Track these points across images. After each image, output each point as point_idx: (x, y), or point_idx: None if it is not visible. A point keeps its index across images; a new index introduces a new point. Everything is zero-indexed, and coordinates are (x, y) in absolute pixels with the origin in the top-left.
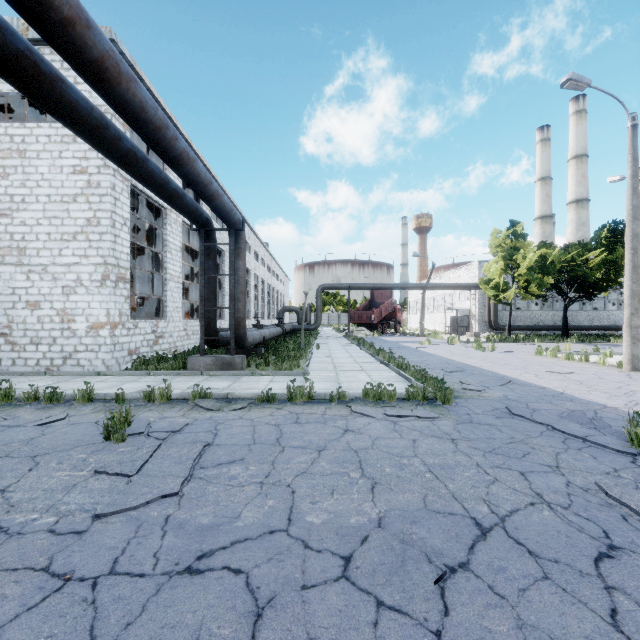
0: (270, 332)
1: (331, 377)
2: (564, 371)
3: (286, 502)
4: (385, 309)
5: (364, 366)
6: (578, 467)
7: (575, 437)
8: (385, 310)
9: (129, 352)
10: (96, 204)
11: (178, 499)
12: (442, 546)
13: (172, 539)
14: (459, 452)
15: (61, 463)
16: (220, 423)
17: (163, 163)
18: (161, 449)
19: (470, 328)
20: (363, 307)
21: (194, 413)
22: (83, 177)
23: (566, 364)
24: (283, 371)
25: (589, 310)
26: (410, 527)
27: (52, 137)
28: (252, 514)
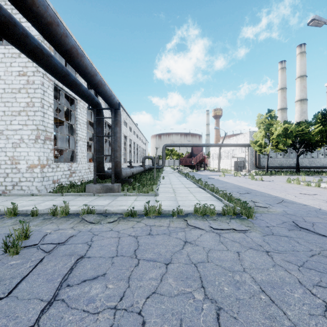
0: (136, 170)
1: (172, 197)
2: (311, 193)
3: None
4: (199, 157)
5: (190, 190)
6: None
7: None
8: (199, 158)
9: (53, 181)
10: (32, 94)
11: None
12: None
13: None
14: (278, 266)
15: None
16: (96, 235)
17: (75, 73)
18: (41, 263)
19: (245, 167)
20: (187, 156)
21: (80, 225)
22: (24, 78)
23: (308, 188)
24: (143, 193)
25: (309, 158)
26: None
27: (6, 54)
28: None
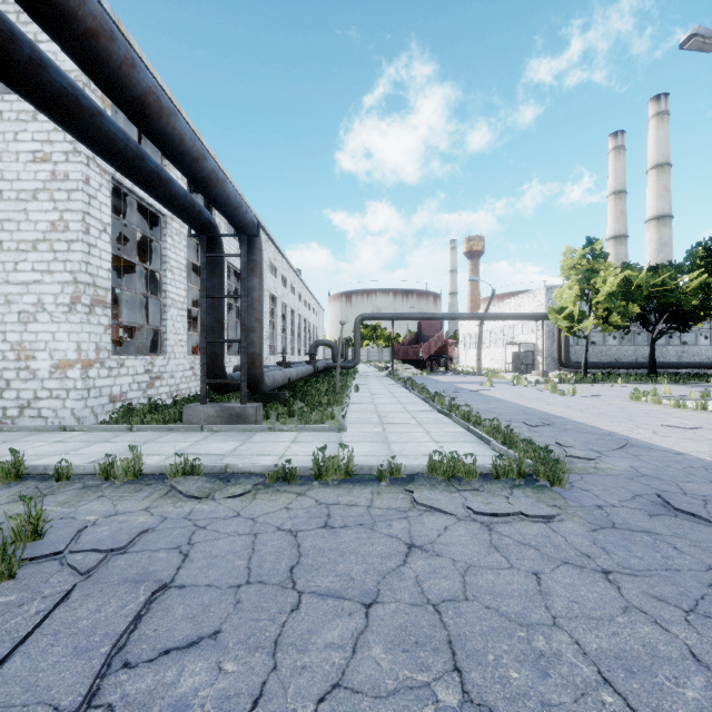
0: (298, 371)
1: (376, 434)
2: (688, 425)
3: None
4: (435, 343)
5: (418, 417)
6: None
7: None
8: (435, 345)
9: (111, 398)
10: (63, 202)
11: None
12: None
13: None
14: (635, 612)
15: None
16: (200, 527)
17: (161, 158)
18: (66, 603)
19: (536, 366)
20: (409, 341)
21: (166, 504)
22: (46, 167)
23: (680, 414)
24: (311, 426)
25: (677, 344)
26: None
27: (5, 113)
28: None
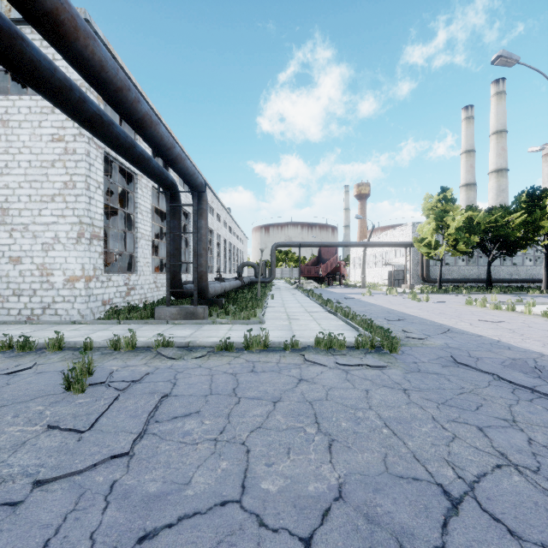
0: (230, 284)
1: (285, 326)
2: (495, 320)
3: (240, 464)
4: (331, 264)
5: (314, 315)
6: (535, 421)
7: (523, 387)
8: (331, 265)
9: (103, 303)
10: (72, 169)
11: (128, 460)
12: (411, 523)
13: (114, 513)
14: (413, 404)
15: (17, 416)
16: (179, 372)
17: (135, 134)
18: (118, 401)
19: (405, 281)
20: (312, 263)
21: (156, 361)
22: (60, 144)
23: (495, 313)
24: (241, 320)
25: (509, 265)
26: (373, 497)
27: (32, 108)
28: (204, 479)
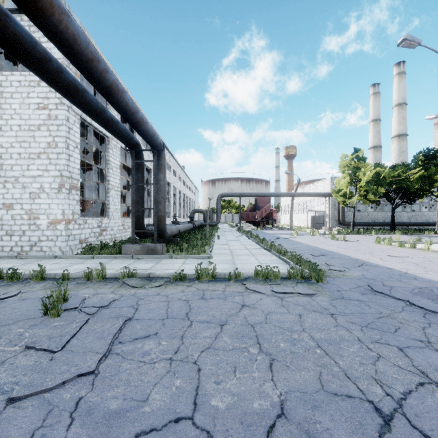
0: (184, 227)
1: (229, 260)
2: (401, 255)
3: (192, 382)
4: (265, 211)
5: (252, 251)
6: None
7: (433, 312)
8: (265, 211)
9: (80, 241)
10: (54, 132)
11: (93, 378)
12: None
13: (77, 430)
14: (340, 327)
15: None
16: (141, 299)
17: (106, 104)
18: (88, 324)
19: (325, 224)
20: (249, 209)
21: (122, 290)
22: (45, 112)
23: (400, 250)
24: (193, 255)
25: (408, 211)
26: (312, 414)
27: (22, 82)
28: (160, 397)
